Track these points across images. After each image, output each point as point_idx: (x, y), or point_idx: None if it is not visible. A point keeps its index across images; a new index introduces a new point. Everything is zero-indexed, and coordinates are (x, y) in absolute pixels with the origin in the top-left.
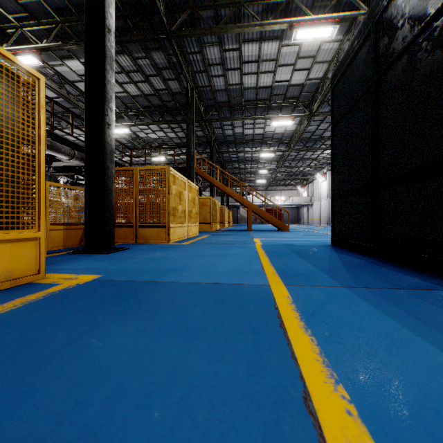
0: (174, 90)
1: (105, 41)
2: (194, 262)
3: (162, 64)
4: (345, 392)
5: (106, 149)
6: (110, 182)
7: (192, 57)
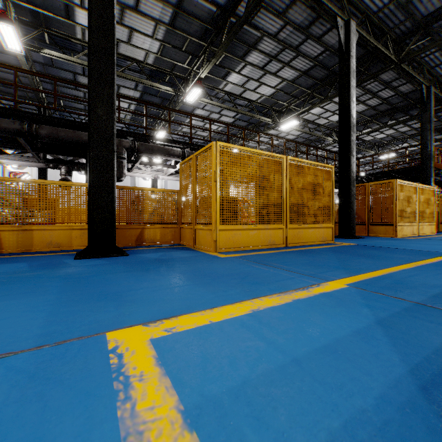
0: (405, 91)
1: (350, 119)
2: (411, 245)
3: (390, 78)
4: (437, 261)
5: (351, 180)
6: (352, 198)
7: (427, 58)
